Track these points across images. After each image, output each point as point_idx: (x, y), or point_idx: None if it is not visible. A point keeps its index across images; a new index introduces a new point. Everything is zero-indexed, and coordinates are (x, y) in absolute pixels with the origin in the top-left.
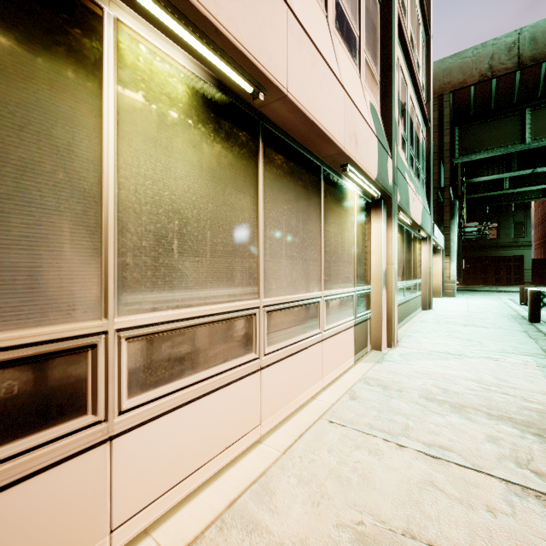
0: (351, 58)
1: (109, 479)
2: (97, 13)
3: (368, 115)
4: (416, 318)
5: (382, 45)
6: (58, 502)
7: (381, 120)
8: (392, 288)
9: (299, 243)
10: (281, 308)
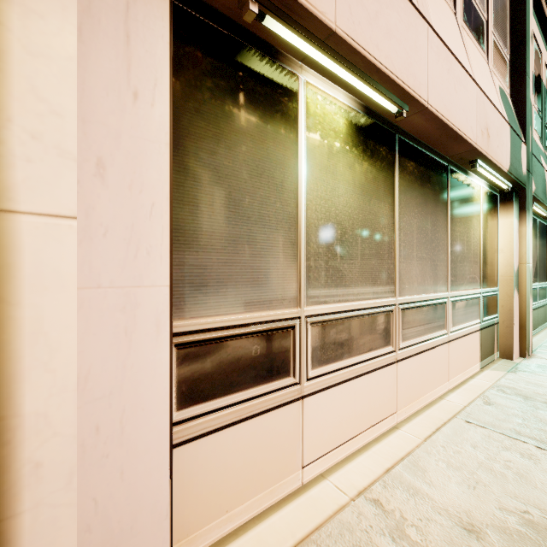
0: (478, 46)
1: (301, 427)
2: (295, 81)
3: (499, 102)
4: None
5: (512, 19)
6: (277, 435)
7: (511, 103)
8: (525, 291)
9: (427, 244)
10: (413, 306)
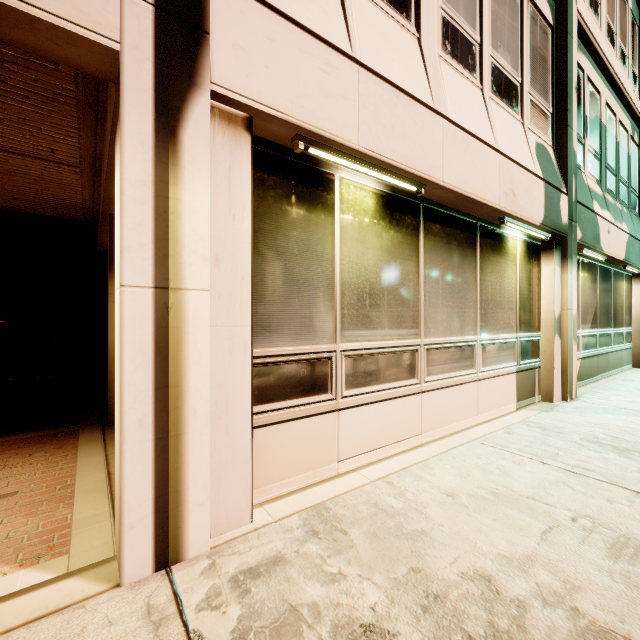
0: (510, 110)
1: (337, 432)
2: (332, 179)
3: (532, 160)
4: (618, 376)
5: (555, 72)
6: (318, 434)
7: (554, 154)
8: (567, 336)
9: (454, 294)
10: (438, 347)
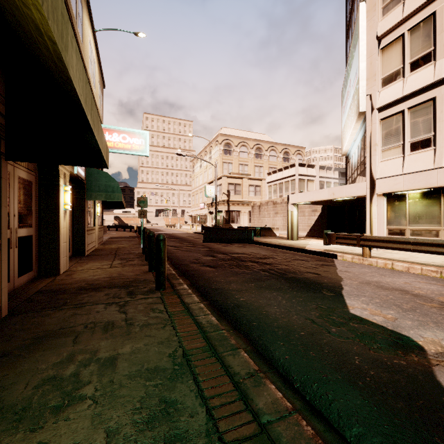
0: None
1: None
2: (406, 194)
3: None
4: None
5: None
6: None
7: None
8: None
9: None
10: None
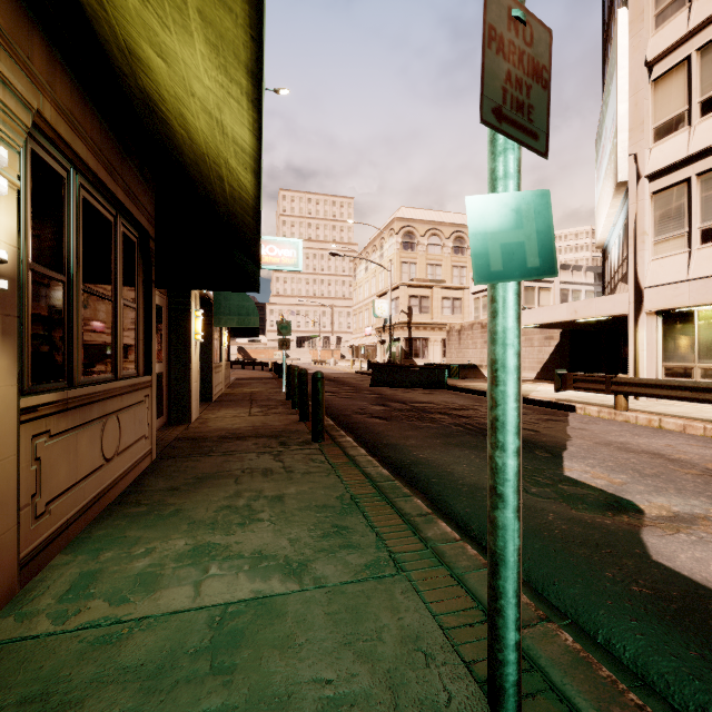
0: None
1: None
2: (694, 312)
3: None
4: None
5: None
6: None
7: None
8: None
9: None
10: None
